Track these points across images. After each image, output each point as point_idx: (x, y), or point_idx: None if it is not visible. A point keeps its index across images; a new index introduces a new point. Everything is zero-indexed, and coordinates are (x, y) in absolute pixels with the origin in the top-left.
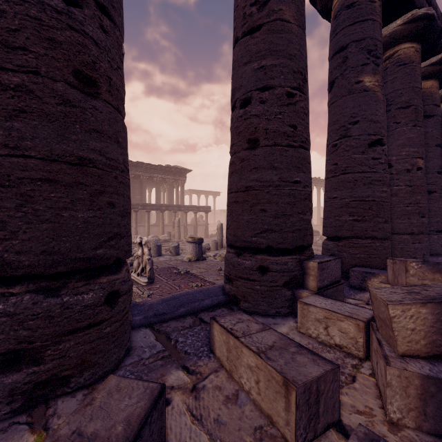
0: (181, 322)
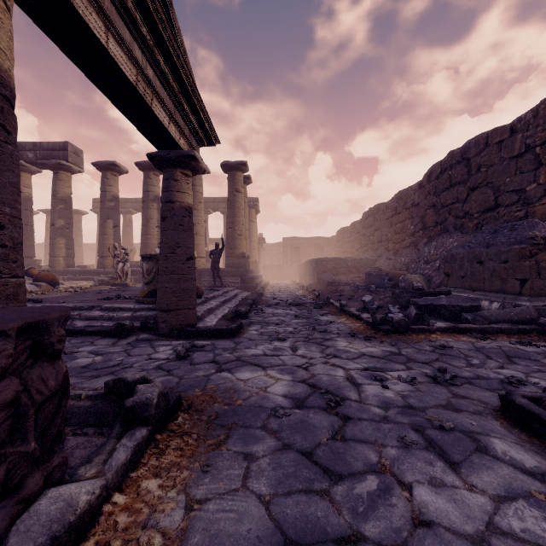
0: None
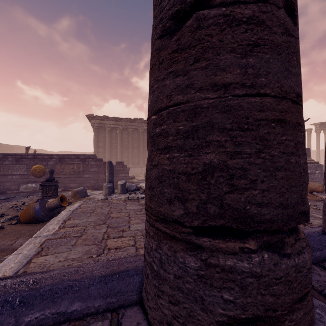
0: (314, 273)
